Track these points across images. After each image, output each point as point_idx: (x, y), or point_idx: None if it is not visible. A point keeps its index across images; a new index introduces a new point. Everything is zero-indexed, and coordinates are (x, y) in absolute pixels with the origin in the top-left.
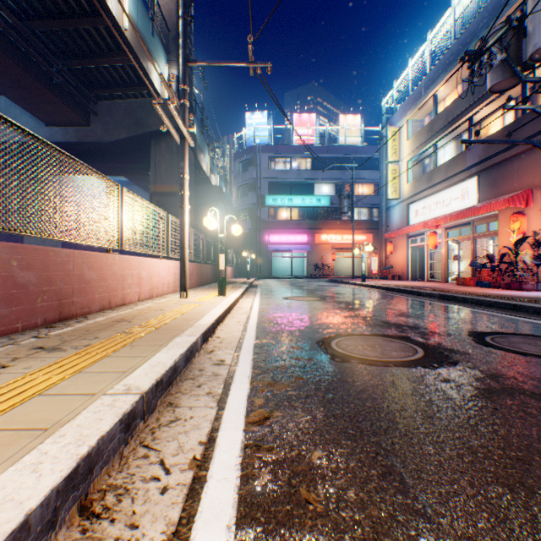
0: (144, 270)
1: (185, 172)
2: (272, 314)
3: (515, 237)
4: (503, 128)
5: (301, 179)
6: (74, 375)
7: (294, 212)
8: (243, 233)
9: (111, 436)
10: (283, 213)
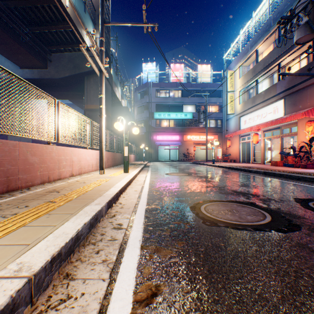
0: (74, 156)
1: (102, 94)
2: (158, 185)
3: (309, 136)
4: (300, 69)
5: (175, 103)
6: None
7: (171, 122)
8: (141, 135)
9: None
10: (164, 123)
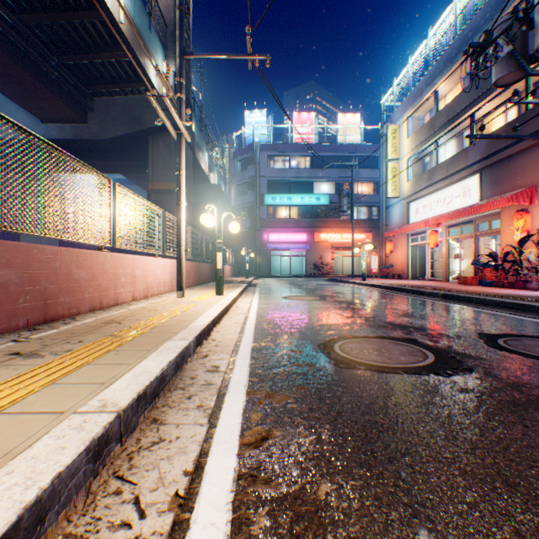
0: (138, 268)
1: (181, 168)
2: (271, 314)
3: (519, 236)
4: (506, 125)
5: (300, 178)
6: (45, 388)
7: (293, 211)
8: (242, 232)
9: (72, 471)
10: (282, 212)
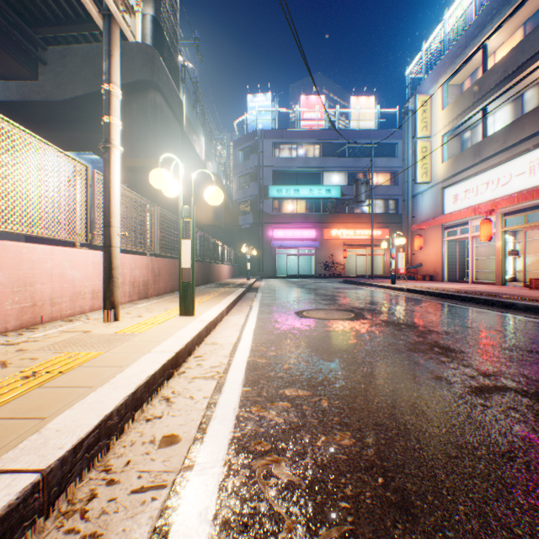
0: None
1: (111, 81)
2: (279, 373)
3: None
4: None
5: (308, 168)
6: None
7: (301, 204)
8: (245, 228)
9: None
10: (289, 205)
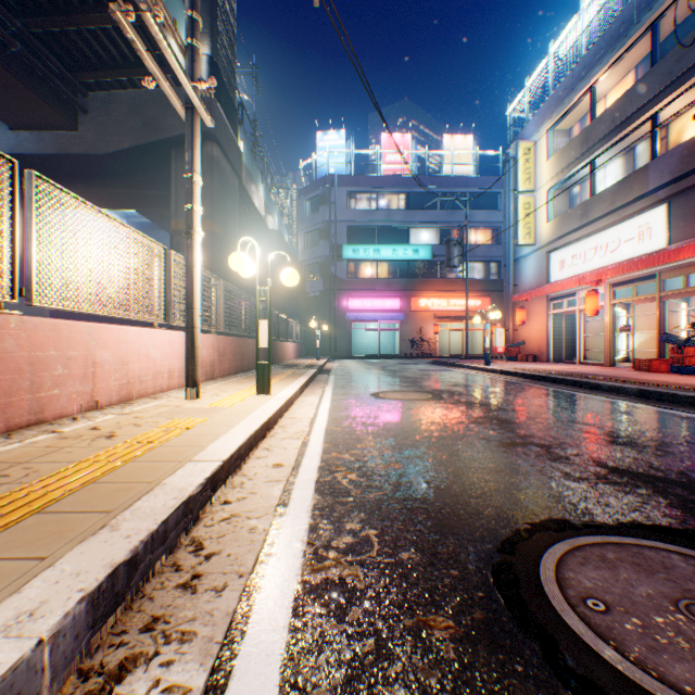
0: (103, 348)
1: (194, 171)
2: (353, 436)
3: None
4: None
5: (391, 222)
6: None
7: (382, 268)
8: (313, 297)
9: None
10: (367, 269)
